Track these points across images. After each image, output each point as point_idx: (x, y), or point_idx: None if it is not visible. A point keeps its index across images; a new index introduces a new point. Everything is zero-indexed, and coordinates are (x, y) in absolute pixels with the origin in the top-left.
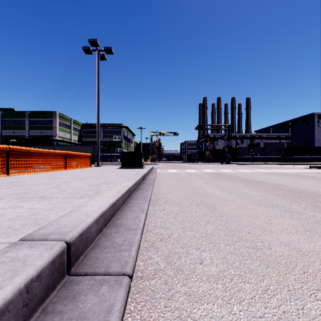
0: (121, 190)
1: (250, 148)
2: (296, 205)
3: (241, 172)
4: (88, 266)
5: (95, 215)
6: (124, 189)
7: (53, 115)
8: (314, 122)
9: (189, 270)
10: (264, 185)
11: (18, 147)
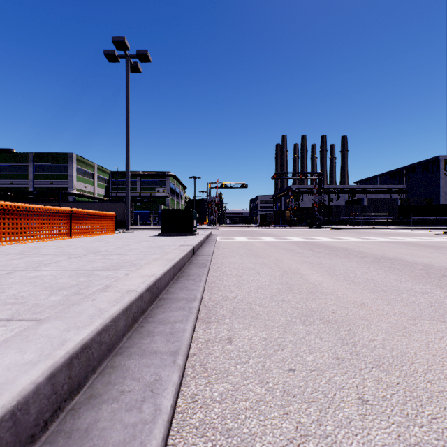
0: (131, 290)
1: (350, 205)
2: None
3: (347, 241)
4: None
5: None
6: (137, 288)
7: (68, 158)
8: (440, 169)
9: None
10: (404, 266)
11: None
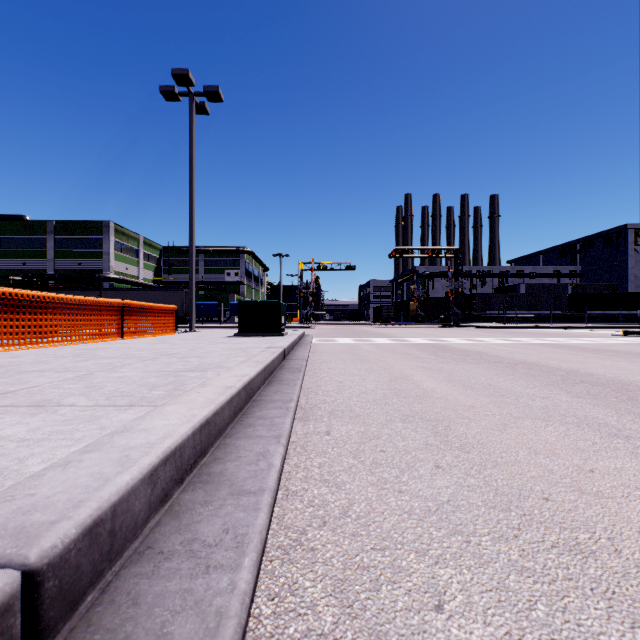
0: (229, 386)
1: (500, 295)
2: (632, 421)
3: (486, 343)
4: (101, 632)
5: (147, 462)
6: (235, 385)
7: (103, 228)
8: (628, 243)
9: (408, 637)
10: (542, 371)
11: (15, 290)
